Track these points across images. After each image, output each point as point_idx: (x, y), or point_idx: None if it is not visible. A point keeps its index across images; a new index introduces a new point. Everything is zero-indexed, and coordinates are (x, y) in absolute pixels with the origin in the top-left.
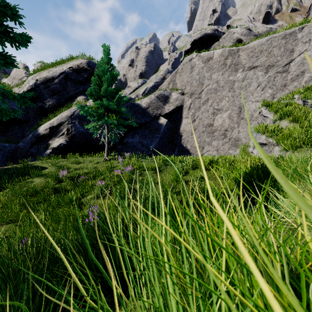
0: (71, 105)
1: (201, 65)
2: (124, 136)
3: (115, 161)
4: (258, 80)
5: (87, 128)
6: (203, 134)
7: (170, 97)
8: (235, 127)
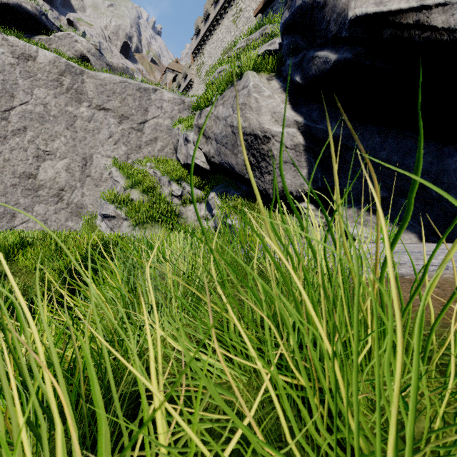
0: None
1: (8, 57)
2: None
3: None
4: (110, 128)
5: None
6: (14, 191)
7: None
8: (78, 187)
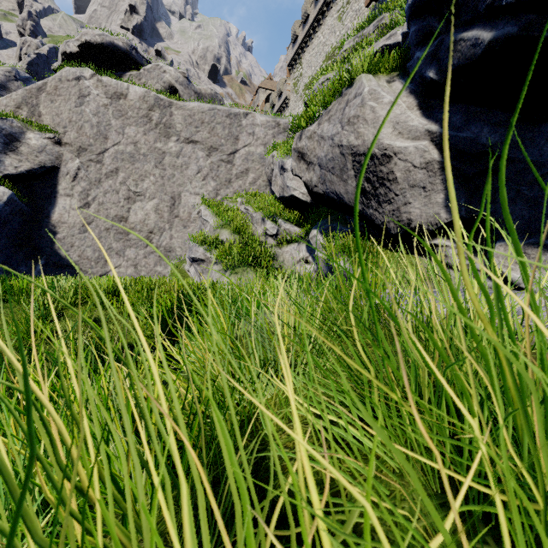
0: None
1: (102, 98)
2: None
3: None
4: (199, 163)
5: None
6: (108, 235)
7: (23, 141)
8: (166, 229)
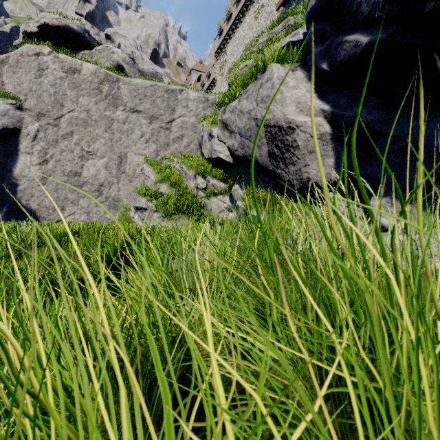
0: None
1: (59, 72)
2: None
3: None
4: (142, 129)
5: None
6: (64, 187)
7: None
8: (115, 182)
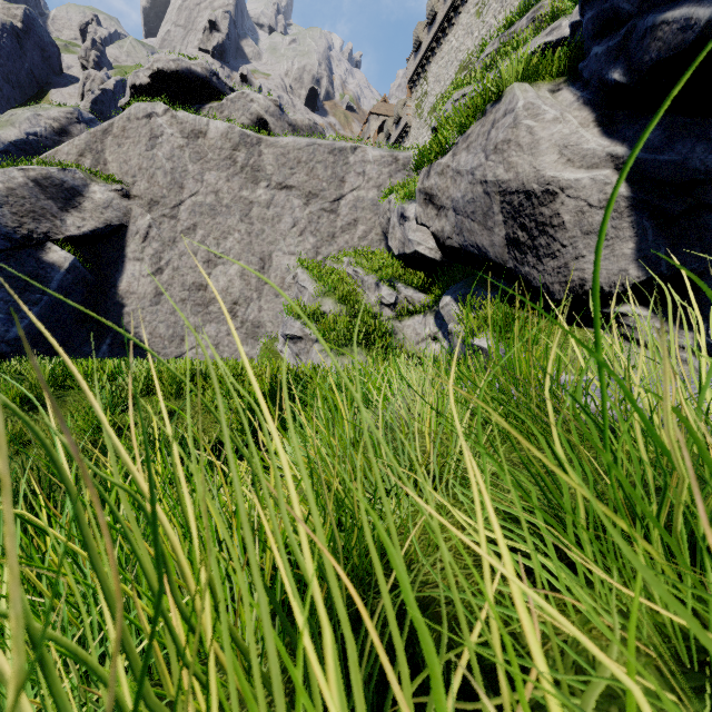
0: None
1: (177, 139)
2: None
3: None
4: (294, 214)
5: None
6: (184, 307)
7: (87, 195)
8: (254, 298)
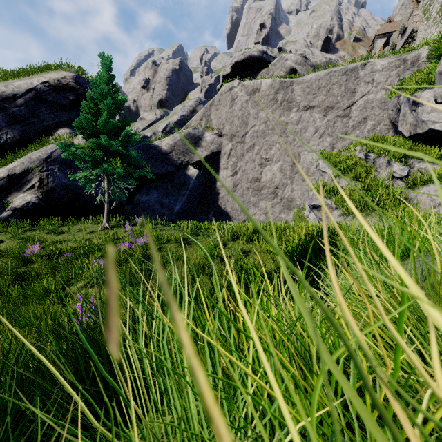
0: (47, 141)
1: (244, 97)
2: (134, 192)
3: (121, 230)
4: (316, 124)
5: (74, 179)
6: (248, 192)
7: (203, 139)
8: (288, 184)
